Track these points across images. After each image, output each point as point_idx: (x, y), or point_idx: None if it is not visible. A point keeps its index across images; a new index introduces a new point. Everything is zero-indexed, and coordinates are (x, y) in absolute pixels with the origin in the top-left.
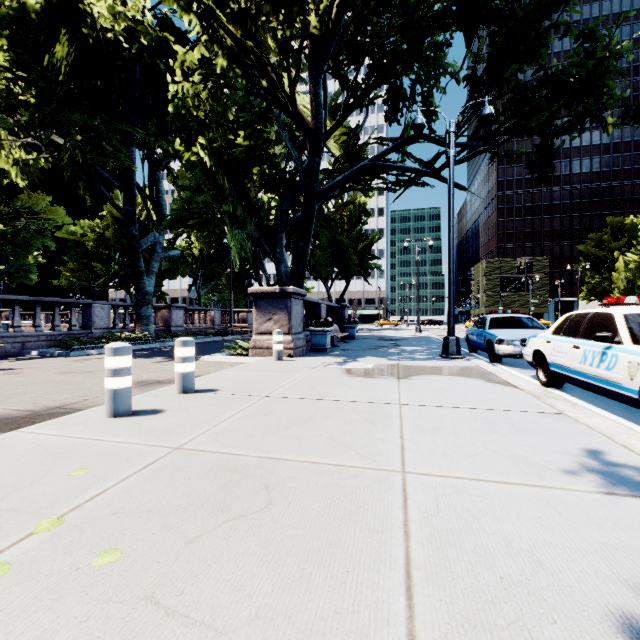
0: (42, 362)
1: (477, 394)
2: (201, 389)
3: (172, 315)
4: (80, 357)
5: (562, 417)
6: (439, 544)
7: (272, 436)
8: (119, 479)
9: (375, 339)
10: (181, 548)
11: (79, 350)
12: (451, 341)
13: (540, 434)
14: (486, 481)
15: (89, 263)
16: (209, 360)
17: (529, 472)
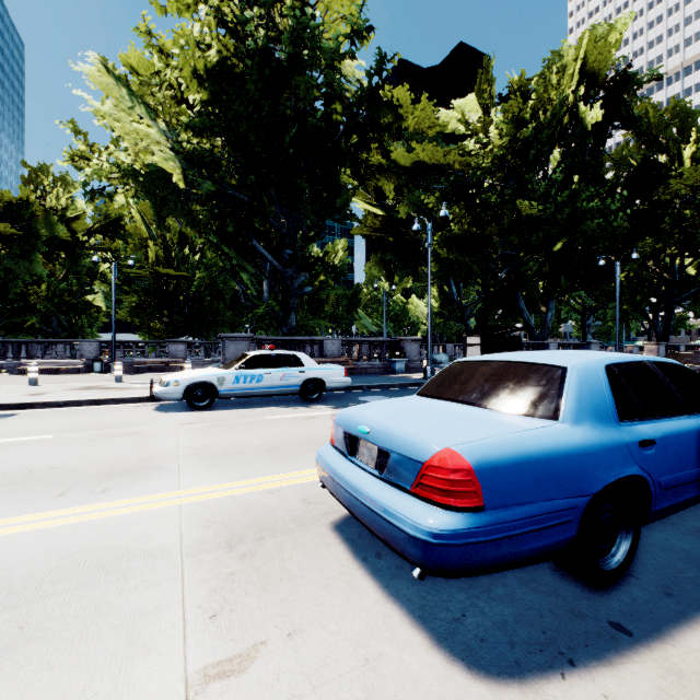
0: None
1: None
2: None
3: None
4: None
5: None
6: None
7: None
8: None
9: None
10: None
11: None
12: None
13: None
14: None
15: None
16: None
17: None
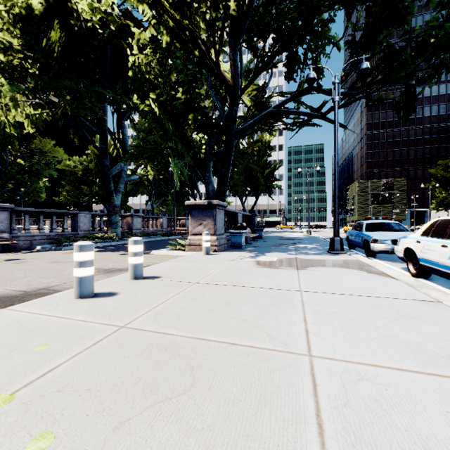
0: (42, 254)
1: (362, 283)
2: (148, 276)
3: (133, 221)
4: (68, 251)
5: (439, 305)
6: (354, 441)
7: (199, 317)
8: (71, 355)
9: (277, 239)
10: (109, 434)
11: (68, 246)
12: (336, 240)
13: (424, 320)
14: (386, 368)
15: (79, 186)
16: (157, 253)
17: (424, 359)
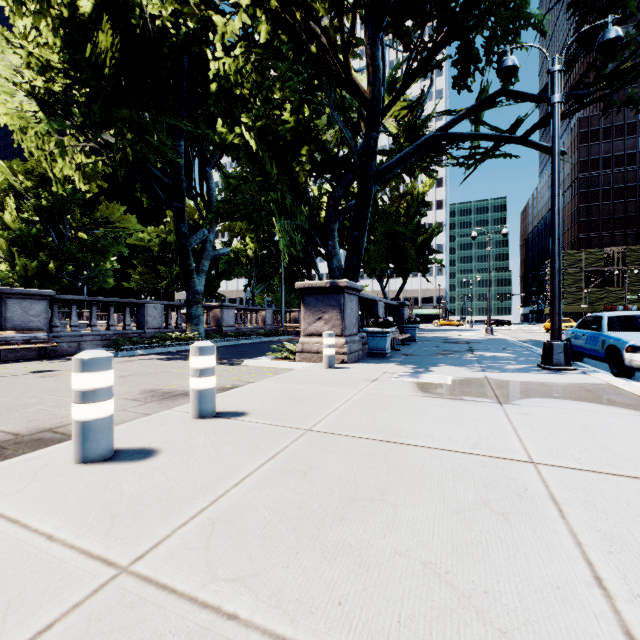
0: None
1: None
2: (225, 411)
3: (223, 315)
4: (126, 358)
5: None
6: None
7: (310, 545)
8: None
9: (440, 341)
10: None
11: (128, 350)
12: (556, 347)
13: None
14: None
15: (155, 266)
16: (252, 365)
17: None
